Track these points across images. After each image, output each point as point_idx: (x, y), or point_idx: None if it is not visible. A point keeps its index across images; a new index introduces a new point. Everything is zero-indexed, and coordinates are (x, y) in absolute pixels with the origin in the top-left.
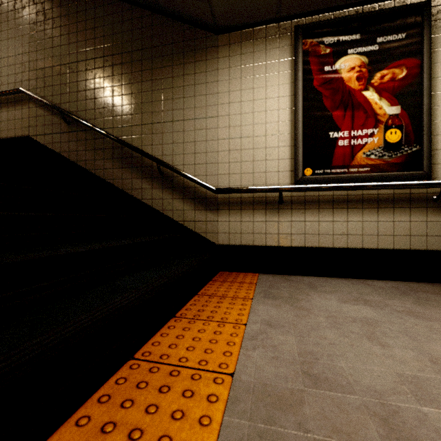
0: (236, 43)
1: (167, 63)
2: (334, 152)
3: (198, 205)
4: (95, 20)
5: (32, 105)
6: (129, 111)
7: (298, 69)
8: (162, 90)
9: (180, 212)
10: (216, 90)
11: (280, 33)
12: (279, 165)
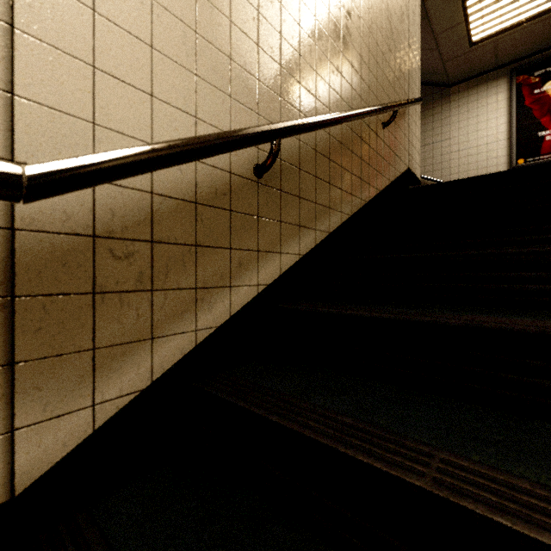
0: (463, 90)
1: None
2: (542, 145)
3: None
4: None
5: None
6: None
7: (512, 97)
8: None
9: None
10: (448, 122)
11: (498, 76)
12: (497, 161)
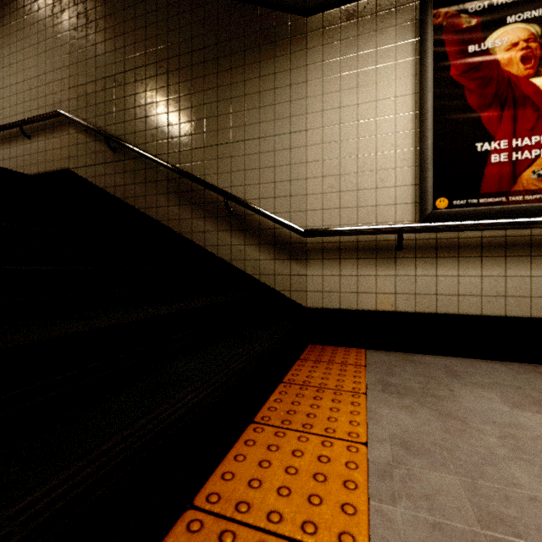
0: (332, 25)
1: (237, 62)
2: (484, 173)
3: (279, 253)
4: (146, 16)
5: (72, 130)
6: (188, 131)
7: (427, 53)
8: (231, 100)
9: (254, 263)
10: (303, 94)
11: (397, 4)
12: (396, 195)
